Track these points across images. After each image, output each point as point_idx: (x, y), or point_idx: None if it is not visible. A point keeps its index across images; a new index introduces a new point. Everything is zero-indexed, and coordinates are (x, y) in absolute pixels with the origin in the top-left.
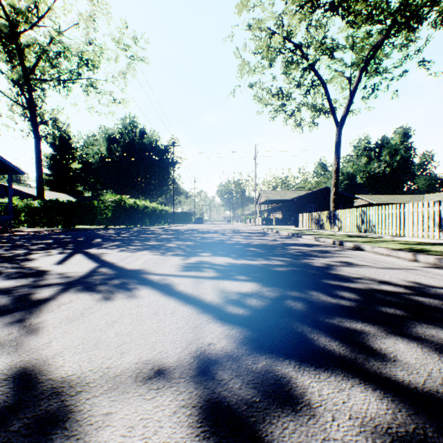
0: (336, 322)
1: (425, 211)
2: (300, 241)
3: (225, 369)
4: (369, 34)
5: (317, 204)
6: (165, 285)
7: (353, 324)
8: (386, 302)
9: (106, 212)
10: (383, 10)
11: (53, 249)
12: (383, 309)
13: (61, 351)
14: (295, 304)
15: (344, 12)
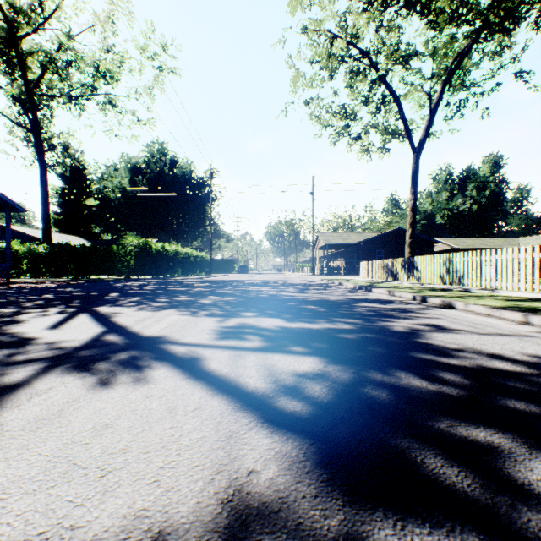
0: (445, 428)
1: (529, 258)
2: (370, 295)
3: (276, 533)
4: (453, 38)
5: (388, 249)
6: (191, 361)
7: (472, 432)
8: (509, 389)
9: (127, 259)
10: (471, 8)
11: (53, 307)
12: (508, 403)
13: (4, 488)
14: (377, 394)
15: (423, 9)
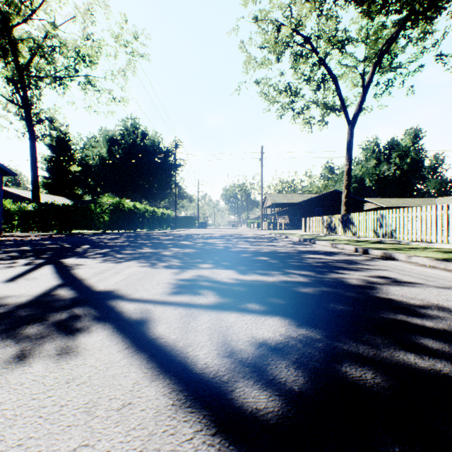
0: None
1: None
2: (315, 247)
3: None
4: (383, 26)
5: (325, 208)
6: (137, 323)
7: None
8: None
9: (103, 216)
10: None
11: (23, 258)
12: None
13: None
14: (360, 377)
15: None
